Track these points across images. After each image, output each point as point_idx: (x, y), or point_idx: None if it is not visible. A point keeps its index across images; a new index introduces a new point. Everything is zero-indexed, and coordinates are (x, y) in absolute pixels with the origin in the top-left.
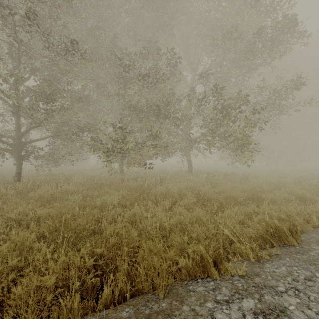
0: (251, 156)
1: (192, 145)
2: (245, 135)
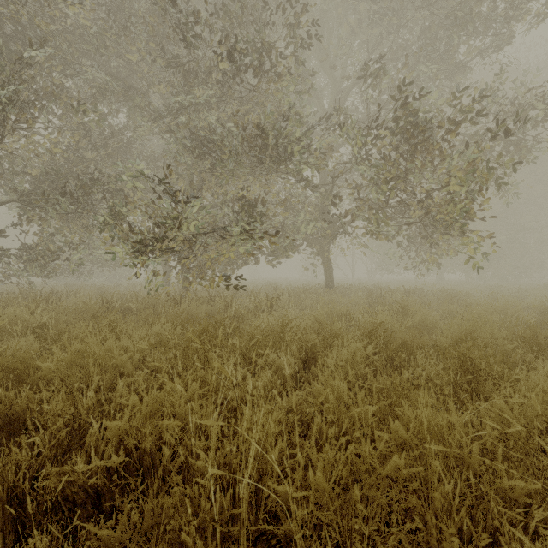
0: (478, 244)
1: (333, 232)
2: (470, 192)
